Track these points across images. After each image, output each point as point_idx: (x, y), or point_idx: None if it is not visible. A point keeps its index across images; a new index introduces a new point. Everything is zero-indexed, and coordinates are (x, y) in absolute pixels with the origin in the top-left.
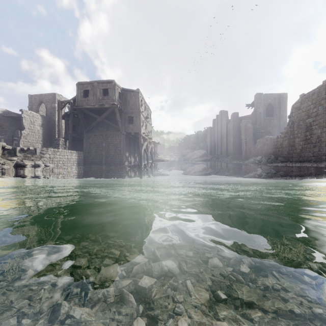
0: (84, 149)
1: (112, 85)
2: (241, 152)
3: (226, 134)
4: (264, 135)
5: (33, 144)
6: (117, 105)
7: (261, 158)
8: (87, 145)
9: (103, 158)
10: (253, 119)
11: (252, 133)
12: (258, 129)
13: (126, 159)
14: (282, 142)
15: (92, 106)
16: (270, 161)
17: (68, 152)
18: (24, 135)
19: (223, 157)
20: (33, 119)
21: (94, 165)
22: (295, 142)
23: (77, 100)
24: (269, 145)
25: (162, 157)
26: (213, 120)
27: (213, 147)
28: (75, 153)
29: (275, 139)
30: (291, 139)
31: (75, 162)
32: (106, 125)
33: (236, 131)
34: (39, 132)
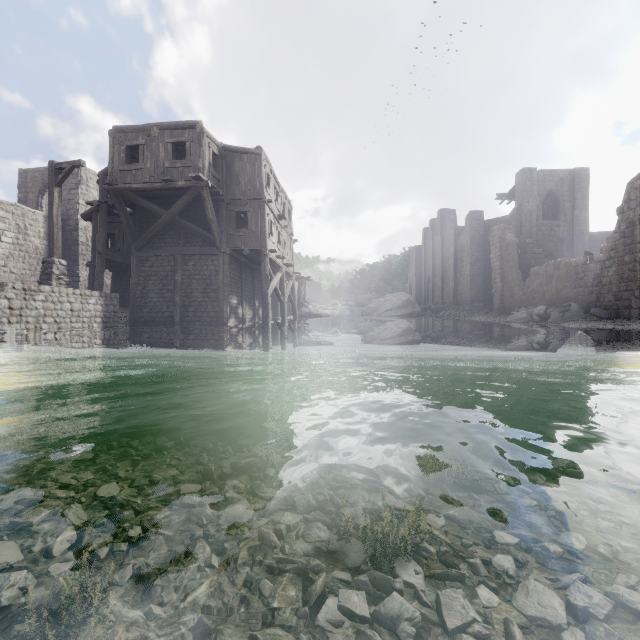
0: (131, 289)
1: (195, 133)
2: (489, 297)
3: (455, 258)
4: (542, 259)
5: (23, 278)
6: (207, 181)
7: (544, 309)
8: (140, 279)
9: (177, 309)
10: (515, 226)
11: (516, 255)
12: (529, 246)
13: (230, 311)
14: (600, 272)
15: (147, 185)
16: (570, 317)
17: (72, 293)
18: (1, 258)
19: (447, 308)
20: (25, 221)
21: (156, 327)
22: (639, 271)
23: (112, 169)
24: (564, 281)
25: (317, 308)
26: (424, 231)
27: (424, 287)
28: (96, 296)
29: (581, 265)
30: (626, 264)
31: (96, 320)
32: (184, 231)
33: (477, 252)
34: (39, 252)
